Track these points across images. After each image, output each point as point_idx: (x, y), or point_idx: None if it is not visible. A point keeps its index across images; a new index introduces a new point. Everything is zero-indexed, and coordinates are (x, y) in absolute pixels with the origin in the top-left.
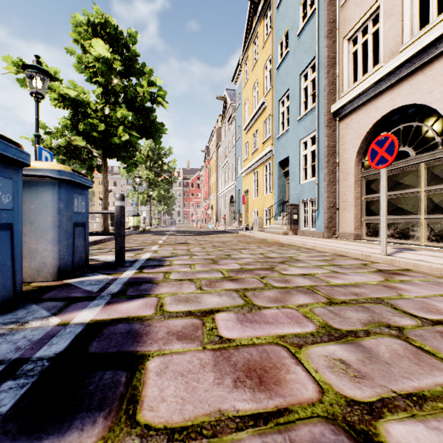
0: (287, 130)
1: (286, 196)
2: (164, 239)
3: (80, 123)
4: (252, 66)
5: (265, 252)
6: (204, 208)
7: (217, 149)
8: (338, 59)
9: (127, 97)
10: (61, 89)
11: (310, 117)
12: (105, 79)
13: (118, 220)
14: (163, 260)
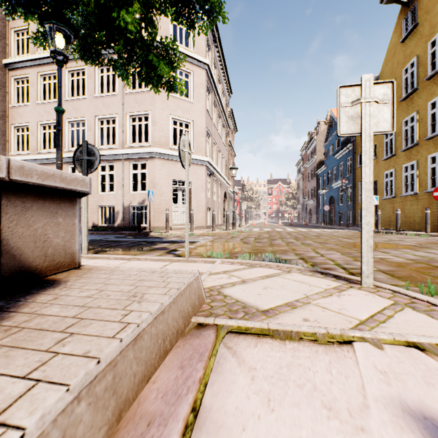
0: None
1: None
2: None
3: None
4: None
5: None
6: None
7: None
8: (8, 133)
9: None
10: None
11: None
12: None
13: None
14: None
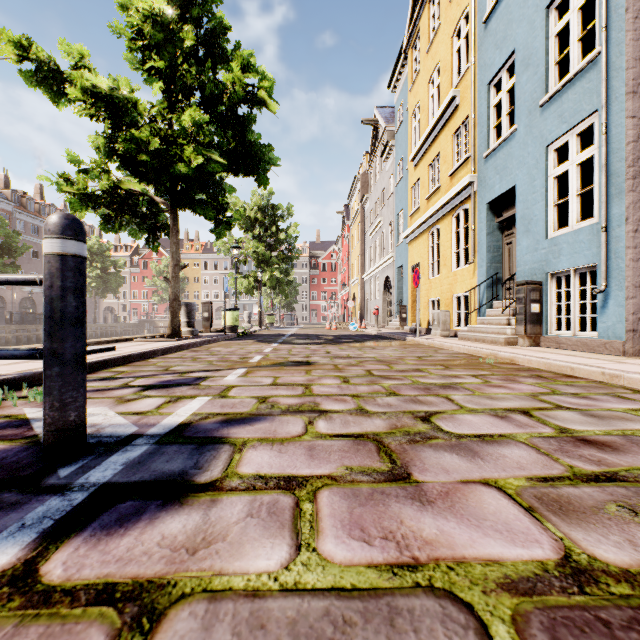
0: (511, 134)
1: (505, 268)
2: (267, 351)
3: (119, 139)
4: (427, 43)
5: (533, 408)
6: (341, 299)
7: (361, 206)
8: None
9: (205, 93)
10: (85, 78)
11: (578, 86)
12: (164, 59)
13: (50, 305)
14: (212, 442)
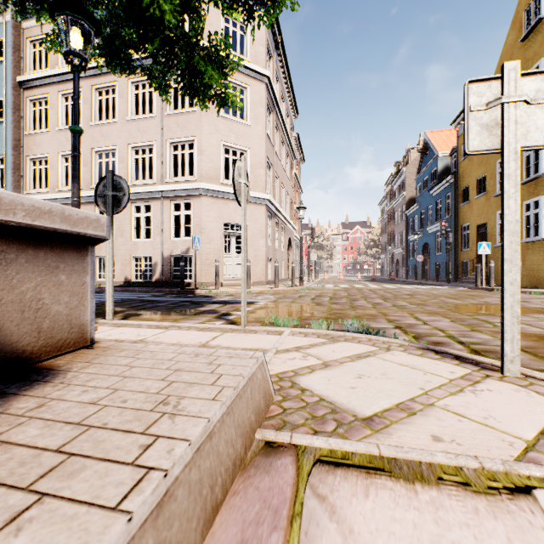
0: None
1: None
2: None
3: None
4: None
5: None
6: None
7: None
8: (23, 167)
9: None
10: None
11: None
12: None
13: None
14: None
